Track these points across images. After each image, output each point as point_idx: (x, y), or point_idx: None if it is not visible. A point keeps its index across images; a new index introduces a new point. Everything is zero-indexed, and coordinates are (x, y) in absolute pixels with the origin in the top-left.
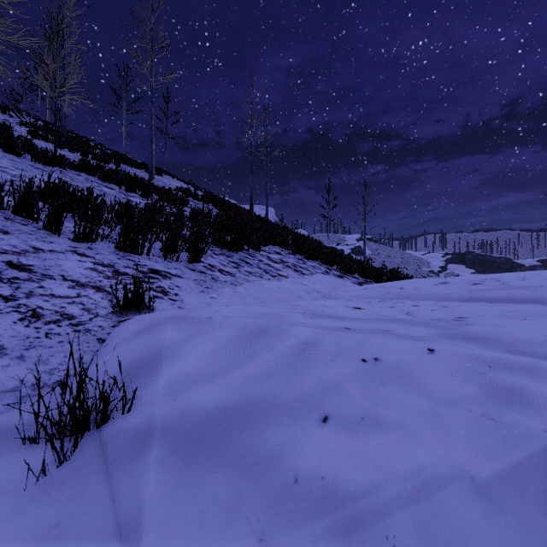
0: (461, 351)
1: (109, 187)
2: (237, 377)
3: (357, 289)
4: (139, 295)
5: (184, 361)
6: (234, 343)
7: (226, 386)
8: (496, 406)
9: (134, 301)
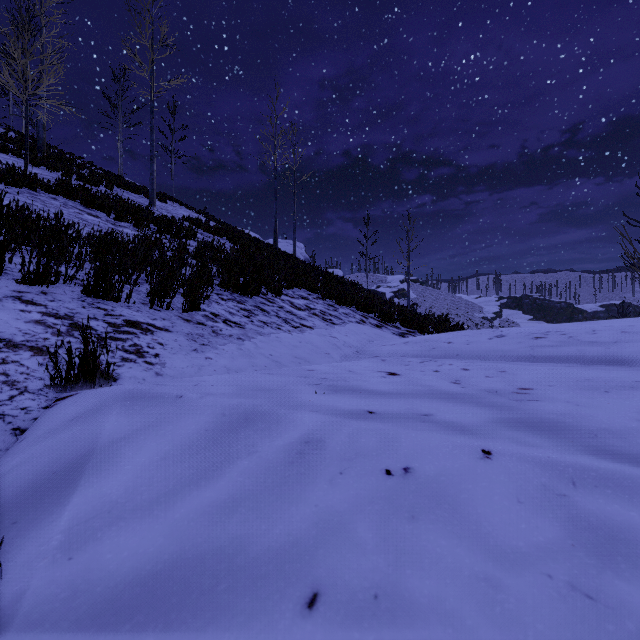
0: (530, 454)
1: (94, 215)
2: (188, 507)
3: (397, 343)
4: (92, 360)
5: (114, 476)
6: (202, 440)
7: (164, 527)
8: (591, 565)
9: (84, 369)
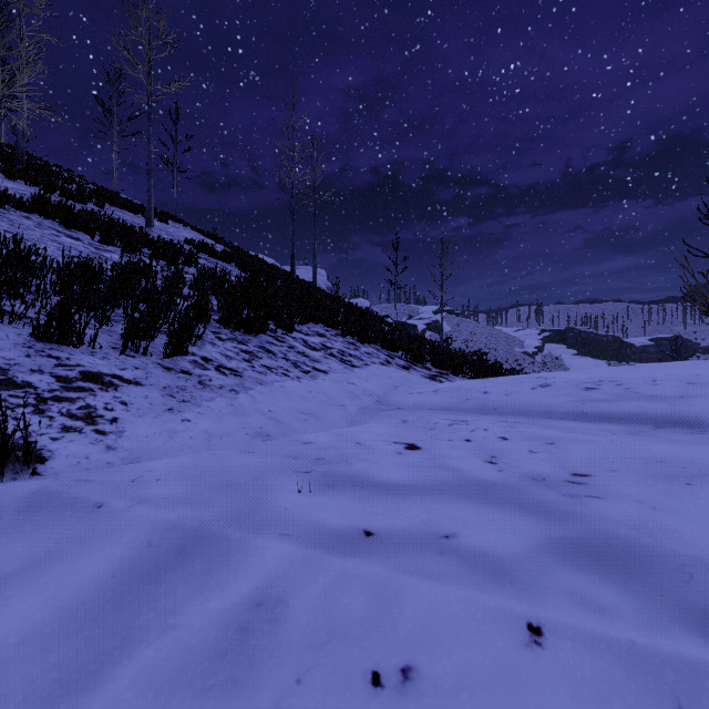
0: (604, 636)
1: (74, 237)
2: None
3: (425, 390)
4: (2, 439)
5: None
6: (98, 600)
7: None
8: None
9: None
